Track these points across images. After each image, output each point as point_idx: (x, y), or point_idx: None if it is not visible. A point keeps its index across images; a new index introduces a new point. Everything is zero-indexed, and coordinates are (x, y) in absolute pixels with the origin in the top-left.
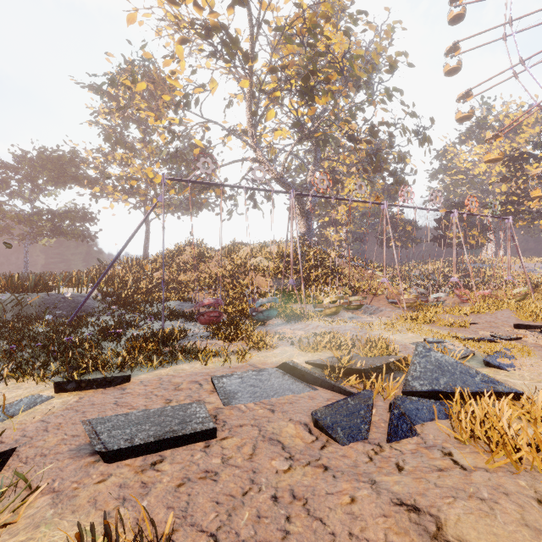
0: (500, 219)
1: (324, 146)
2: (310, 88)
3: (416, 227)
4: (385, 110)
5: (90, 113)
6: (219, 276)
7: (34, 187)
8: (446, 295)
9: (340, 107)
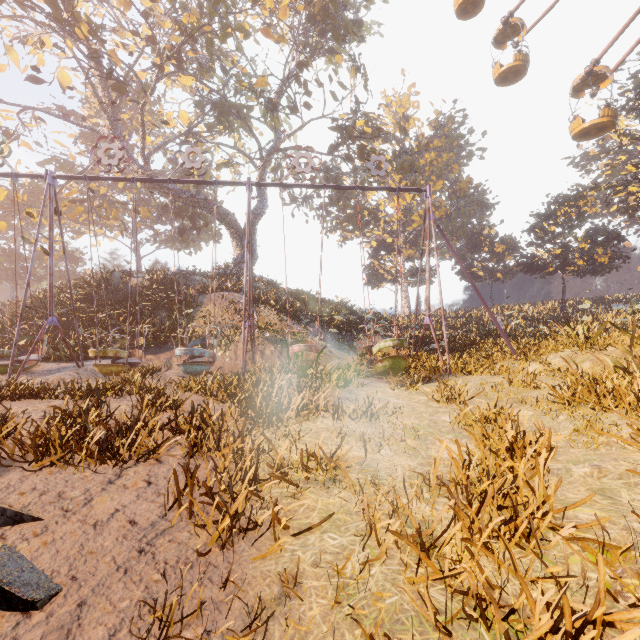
0: (397, 193)
1: (228, 122)
2: (59, 14)
3: (514, 246)
4: (284, 39)
5: (73, 142)
6: (9, 318)
7: (11, 227)
8: (184, 352)
9: (223, 53)
